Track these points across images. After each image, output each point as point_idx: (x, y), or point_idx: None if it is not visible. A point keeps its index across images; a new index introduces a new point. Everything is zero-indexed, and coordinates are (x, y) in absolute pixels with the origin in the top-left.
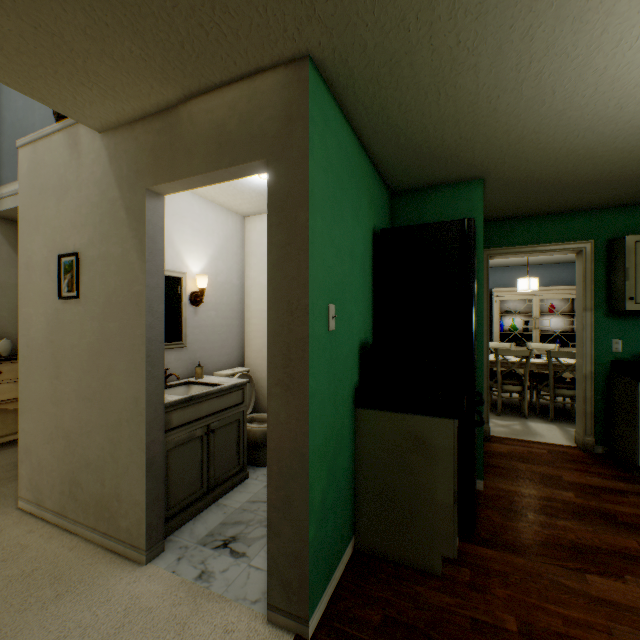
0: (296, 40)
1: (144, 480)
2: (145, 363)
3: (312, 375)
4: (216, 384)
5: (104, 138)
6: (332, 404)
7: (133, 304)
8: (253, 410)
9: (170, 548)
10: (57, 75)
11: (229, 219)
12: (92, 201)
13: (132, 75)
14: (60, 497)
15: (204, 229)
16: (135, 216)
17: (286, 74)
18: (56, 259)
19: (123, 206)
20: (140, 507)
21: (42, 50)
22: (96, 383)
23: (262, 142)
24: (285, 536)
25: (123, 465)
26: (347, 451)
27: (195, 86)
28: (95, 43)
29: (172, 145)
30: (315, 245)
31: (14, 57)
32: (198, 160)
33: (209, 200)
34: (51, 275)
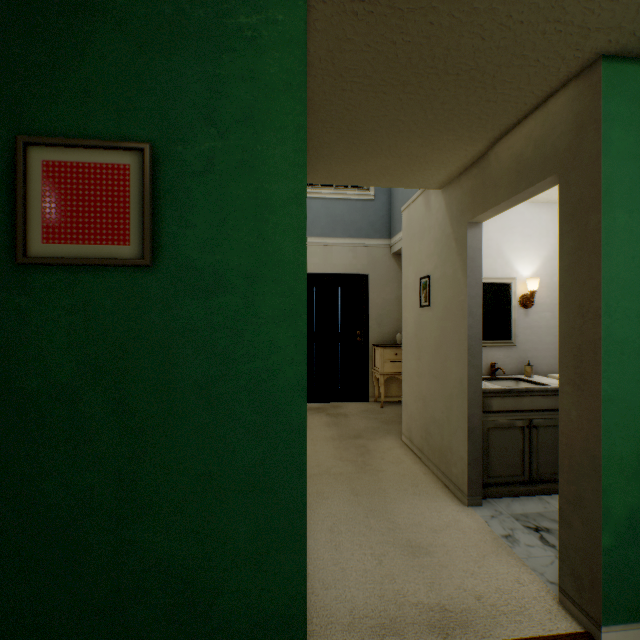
0: (578, 57)
1: (465, 442)
2: (466, 354)
3: (606, 379)
4: (542, 384)
5: (442, 192)
6: None
7: (458, 310)
8: None
9: (486, 506)
10: (412, 172)
11: None
12: (436, 238)
13: (451, 151)
14: (420, 439)
15: (535, 233)
16: (460, 244)
17: (576, 86)
18: (418, 281)
19: (453, 238)
20: (463, 461)
21: (403, 165)
22: (438, 365)
23: (553, 159)
24: (575, 530)
25: (453, 427)
26: None
27: (496, 134)
28: (427, 148)
29: (483, 184)
30: (612, 244)
31: (392, 174)
32: (501, 191)
33: (541, 202)
34: (416, 291)
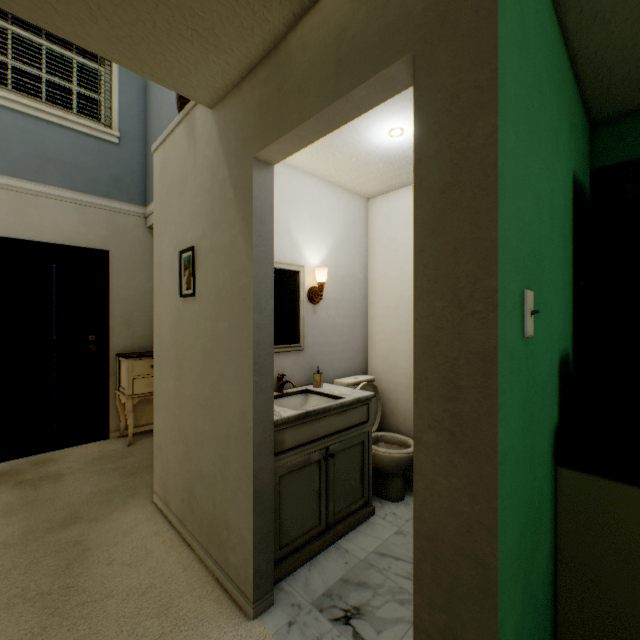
0: None
1: (250, 515)
2: (251, 372)
3: (501, 420)
4: (336, 396)
5: (215, 114)
6: (527, 466)
7: (240, 300)
8: (378, 426)
9: (280, 601)
10: (156, 30)
11: (351, 203)
12: (205, 188)
13: None
14: (181, 503)
15: (323, 215)
16: (242, 194)
17: None
18: (178, 256)
19: (231, 185)
20: (247, 546)
21: None
22: (208, 389)
23: (404, 28)
24: None
25: (231, 489)
26: (545, 541)
27: None
28: None
29: (279, 91)
30: (505, 179)
31: (113, 17)
32: (310, 97)
33: (329, 182)
34: (175, 273)
